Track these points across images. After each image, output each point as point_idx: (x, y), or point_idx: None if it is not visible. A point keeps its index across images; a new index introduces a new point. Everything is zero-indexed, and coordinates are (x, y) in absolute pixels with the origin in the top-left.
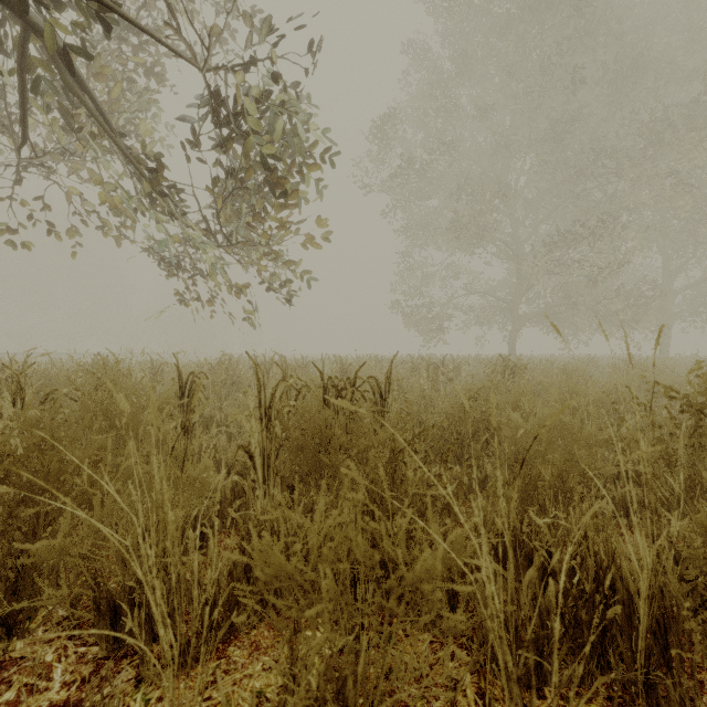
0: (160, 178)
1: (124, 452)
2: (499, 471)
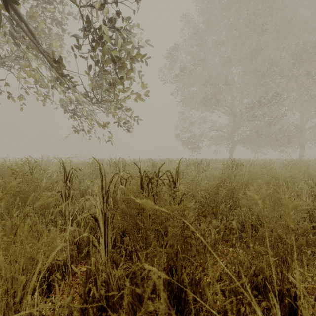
0: (60, 69)
1: (6, 223)
2: (298, 272)
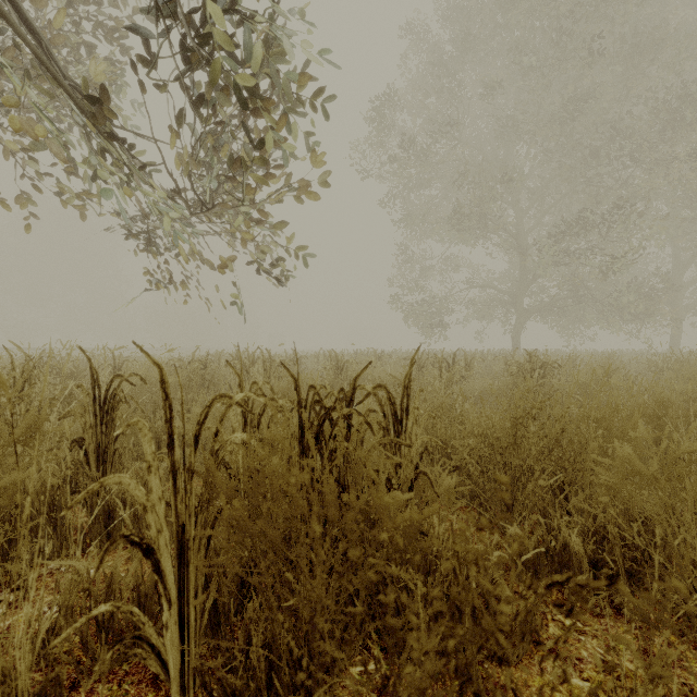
0: (104, 124)
1: None
2: None
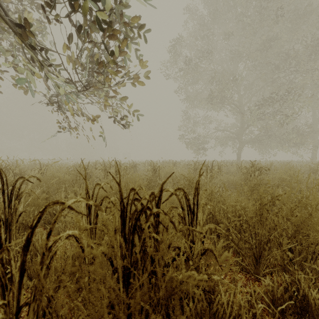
0: (27, 40)
1: None
2: None
